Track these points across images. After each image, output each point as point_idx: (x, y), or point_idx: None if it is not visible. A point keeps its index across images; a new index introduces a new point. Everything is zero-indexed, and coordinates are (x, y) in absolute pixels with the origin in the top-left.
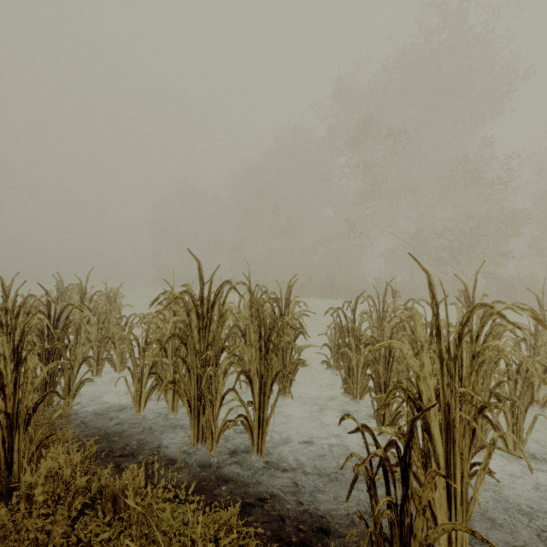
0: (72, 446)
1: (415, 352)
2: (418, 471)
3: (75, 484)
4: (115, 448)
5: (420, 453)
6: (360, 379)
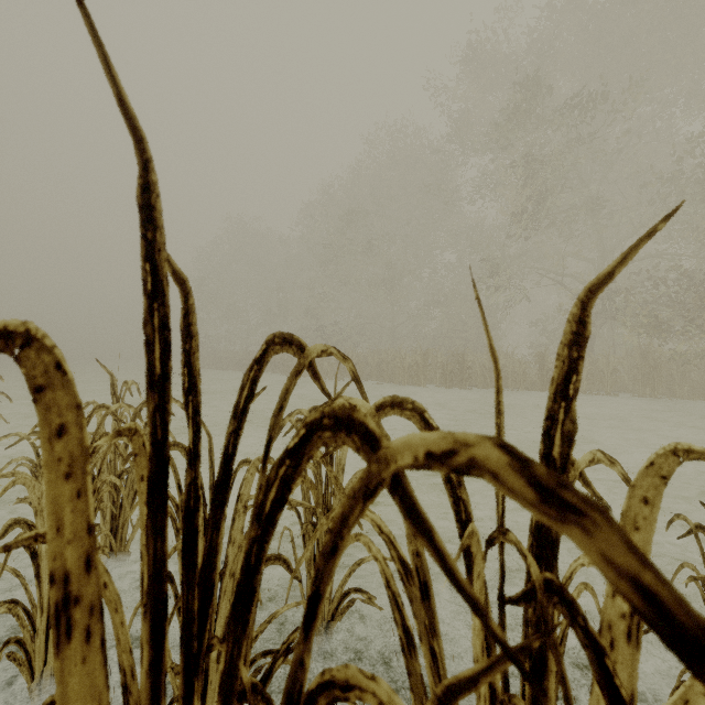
0: None
1: None
2: None
3: None
4: None
5: None
6: None
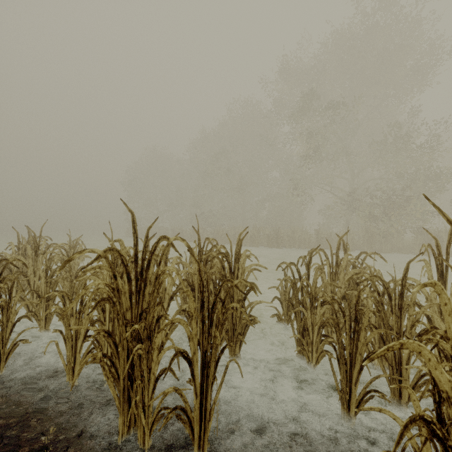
0: None
1: (382, 316)
2: None
3: None
4: (28, 438)
5: None
6: (316, 340)
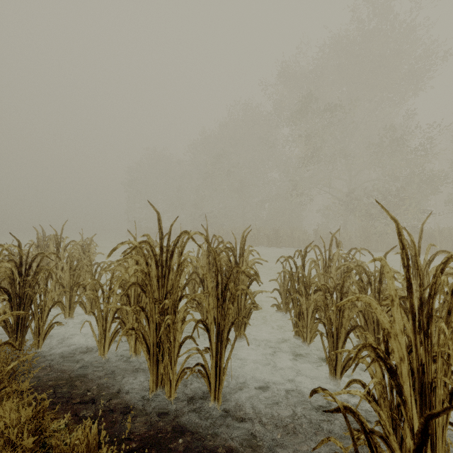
0: (22, 402)
1: None
2: (390, 438)
3: (21, 445)
4: (76, 393)
5: (389, 416)
6: (310, 322)
